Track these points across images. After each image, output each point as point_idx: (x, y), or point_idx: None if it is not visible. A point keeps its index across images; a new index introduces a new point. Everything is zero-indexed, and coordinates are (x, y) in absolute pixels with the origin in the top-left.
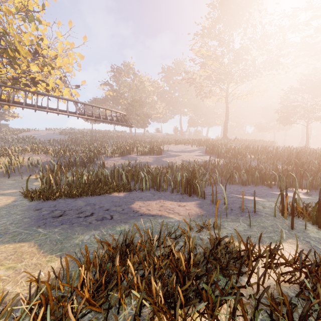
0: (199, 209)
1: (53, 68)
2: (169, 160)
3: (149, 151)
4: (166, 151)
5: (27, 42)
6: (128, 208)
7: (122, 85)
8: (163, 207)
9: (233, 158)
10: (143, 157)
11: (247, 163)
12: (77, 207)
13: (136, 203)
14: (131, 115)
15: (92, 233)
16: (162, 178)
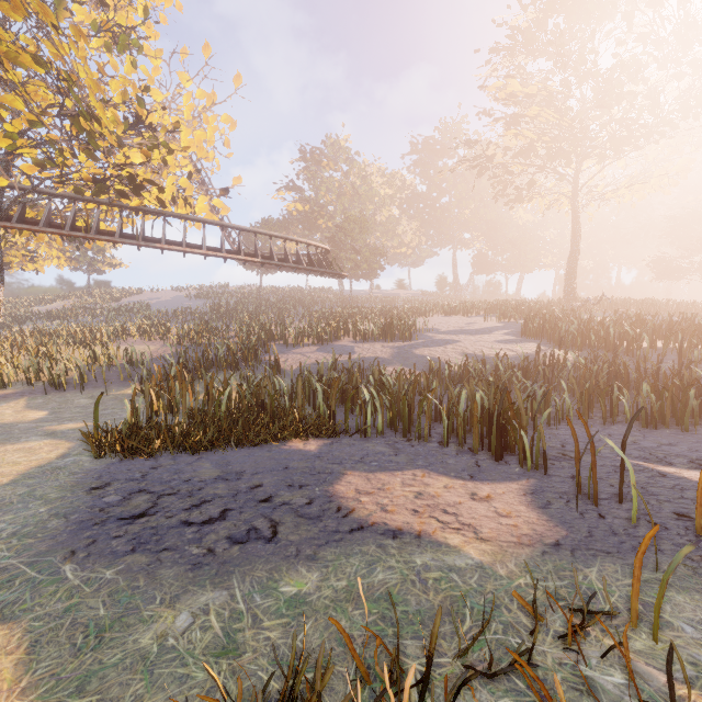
0: (541, 515)
1: (171, 153)
2: (430, 354)
3: (381, 332)
4: (422, 332)
5: (119, 100)
6: (323, 498)
7: (322, 186)
8: (425, 499)
9: (601, 349)
10: (369, 345)
11: (645, 363)
12: (193, 486)
13: (348, 480)
14: (342, 251)
15: (202, 601)
16: (415, 399)
